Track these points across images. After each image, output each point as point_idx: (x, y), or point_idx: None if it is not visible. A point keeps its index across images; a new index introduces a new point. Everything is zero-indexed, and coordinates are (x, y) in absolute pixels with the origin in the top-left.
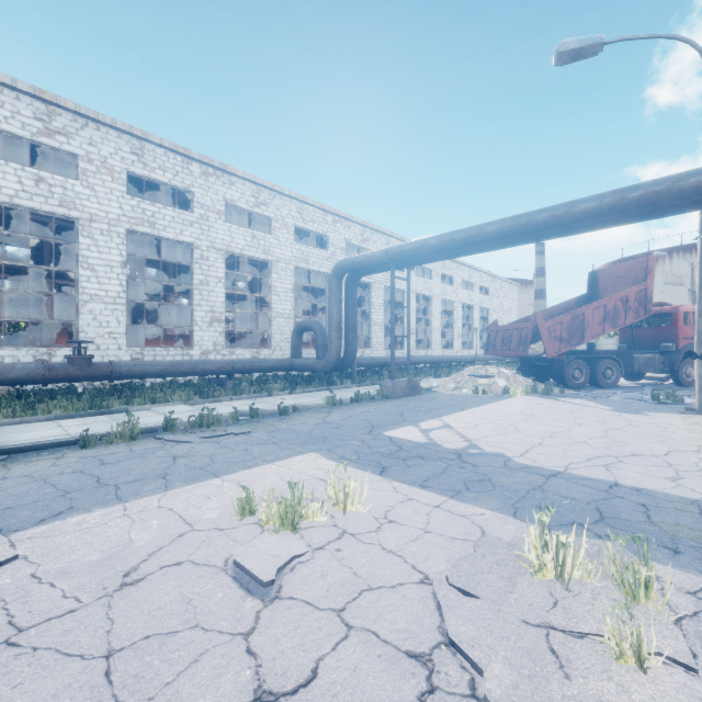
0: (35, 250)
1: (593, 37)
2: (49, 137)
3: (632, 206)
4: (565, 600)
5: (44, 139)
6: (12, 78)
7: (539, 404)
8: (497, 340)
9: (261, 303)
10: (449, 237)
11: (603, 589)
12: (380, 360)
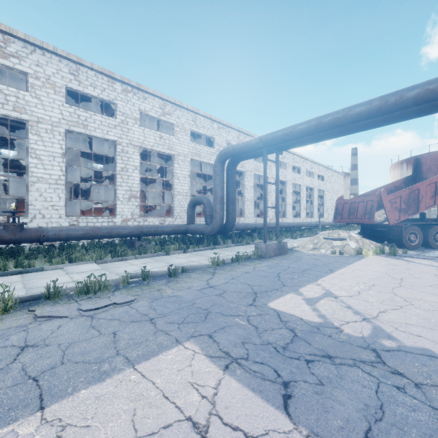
0: (20, 152)
1: None
2: (5, 59)
3: None
4: None
5: (1, 60)
6: None
7: (395, 265)
8: (344, 211)
9: (170, 187)
10: (316, 121)
11: None
12: (251, 225)
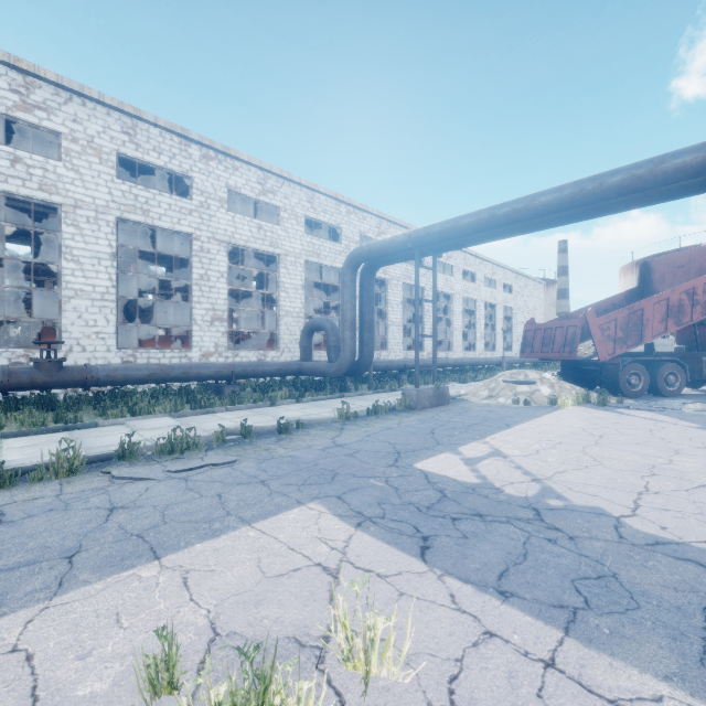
0: (36, 248)
1: None
2: (27, 112)
3: None
4: None
5: (21, 114)
6: None
7: (600, 418)
8: (535, 340)
9: (272, 303)
10: (488, 213)
11: None
12: (398, 363)
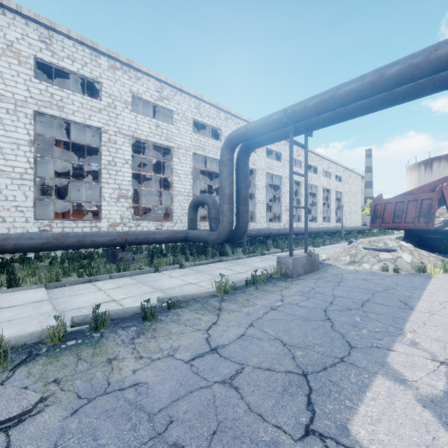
0: None
1: None
2: None
3: None
4: None
5: None
6: None
7: None
8: (386, 212)
9: None
10: (374, 74)
11: None
12: (265, 231)
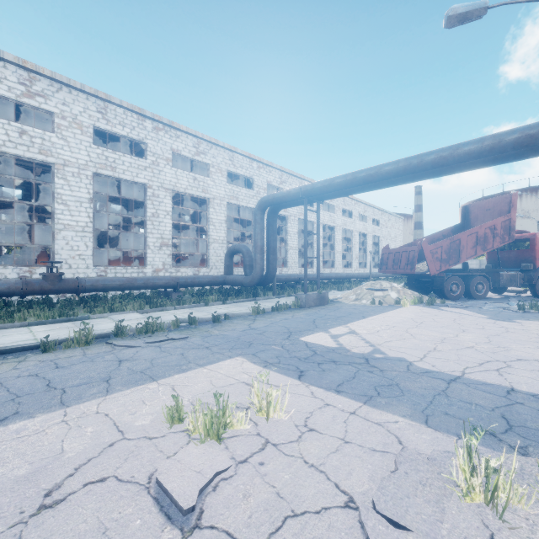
0: (25, 191)
1: (478, 2)
2: (31, 98)
3: (508, 147)
4: (501, 533)
5: (26, 100)
6: (0, 50)
7: (426, 312)
8: (389, 261)
9: (202, 232)
10: (352, 176)
11: (538, 517)
12: (294, 276)
